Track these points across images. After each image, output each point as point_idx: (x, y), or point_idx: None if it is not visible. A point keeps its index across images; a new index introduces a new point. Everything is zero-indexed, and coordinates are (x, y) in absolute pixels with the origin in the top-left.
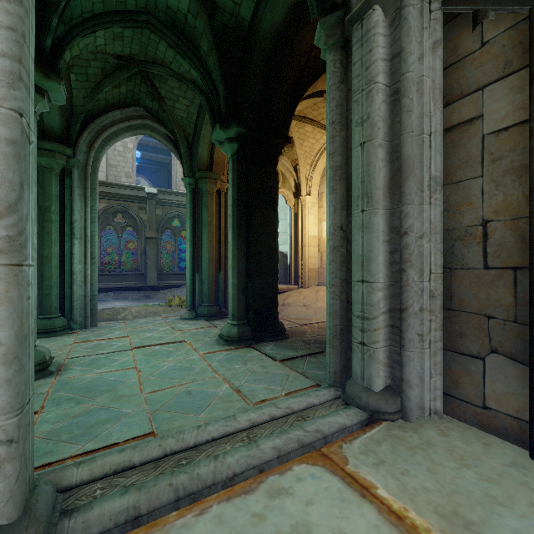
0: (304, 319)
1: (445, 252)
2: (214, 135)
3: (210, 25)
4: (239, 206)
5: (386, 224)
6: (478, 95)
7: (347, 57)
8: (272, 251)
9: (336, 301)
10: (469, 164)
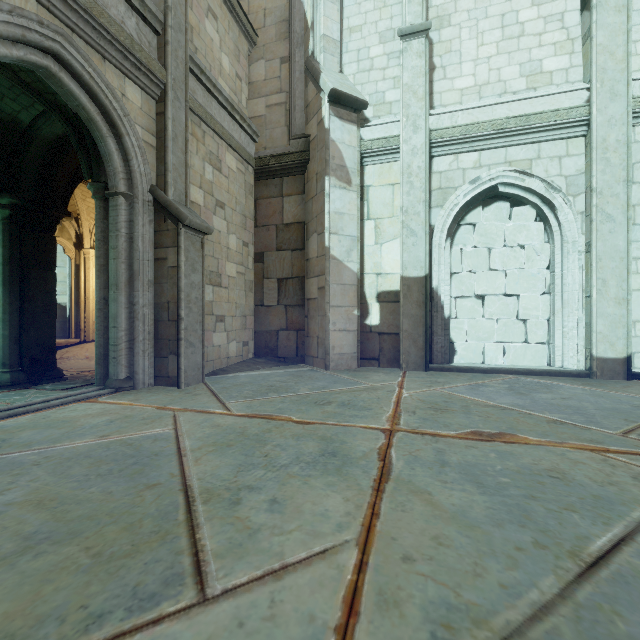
0: (87, 368)
1: (156, 313)
2: None
3: None
4: (11, 265)
5: (127, 299)
6: (167, 249)
7: (108, 206)
8: (50, 306)
9: (101, 339)
10: (164, 277)
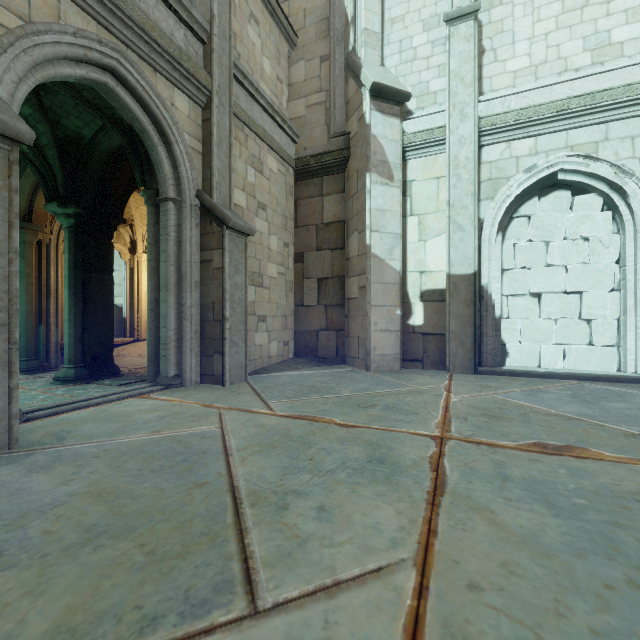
0: (140, 365)
1: (202, 314)
2: (50, 208)
3: (53, 133)
4: (76, 270)
5: (176, 300)
6: (212, 252)
7: (159, 211)
8: (108, 307)
9: (153, 338)
10: (209, 278)
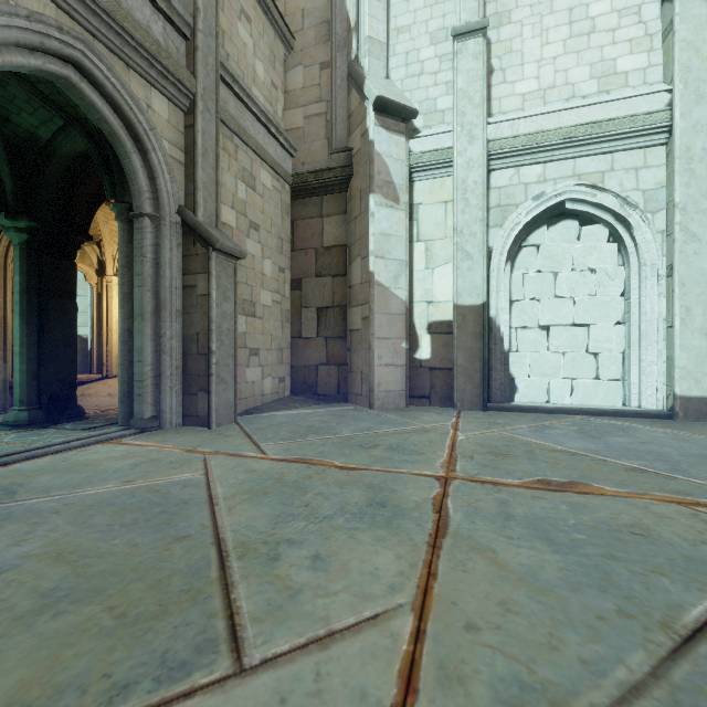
0: (110, 406)
1: (185, 346)
2: None
3: (0, 132)
4: (29, 294)
5: (153, 331)
6: (196, 276)
7: (133, 228)
8: (70, 339)
9: (125, 374)
10: (193, 306)
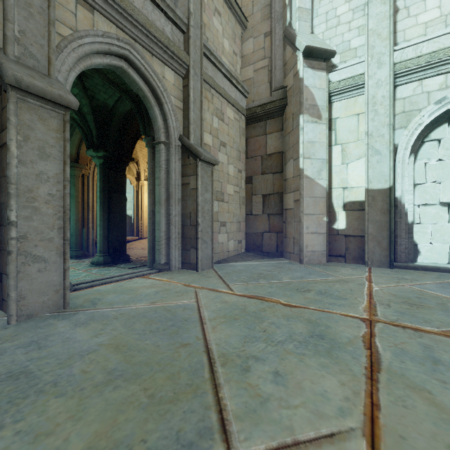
0: (142, 255)
1: (183, 220)
2: (89, 153)
3: (90, 104)
4: (104, 192)
5: (165, 211)
6: (189, 177)
7: (155, 151)
8: (123, 216)
9: (151, 237)
10: (187, 196)
